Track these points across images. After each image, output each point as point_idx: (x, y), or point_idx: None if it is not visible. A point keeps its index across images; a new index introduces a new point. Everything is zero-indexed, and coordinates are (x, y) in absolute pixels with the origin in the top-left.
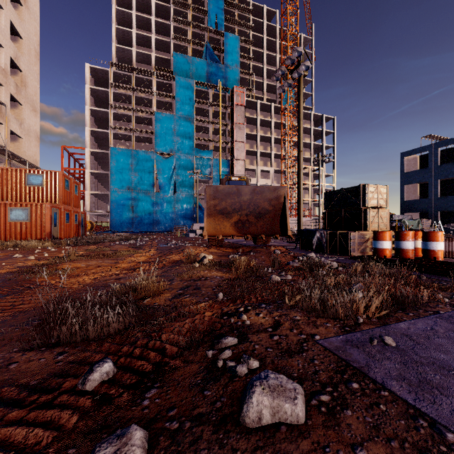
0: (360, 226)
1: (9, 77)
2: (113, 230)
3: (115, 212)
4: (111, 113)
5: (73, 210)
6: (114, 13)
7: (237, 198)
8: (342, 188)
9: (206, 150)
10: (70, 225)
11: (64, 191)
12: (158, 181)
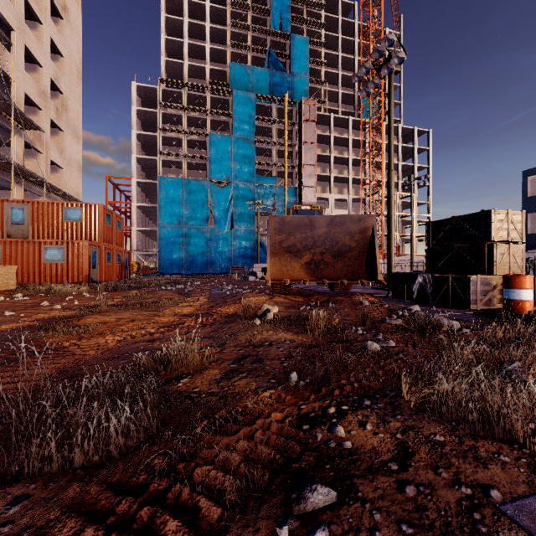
0: (482, 268)
1: (49, 100)
2: (161, 271)
3: (164, 251)
4: (159, 137)
5: (115, 249)
6: (163, 22)
7: (310, 232)
8: (454, 216)
9: (269, 177)
10: (112, 267)
11: (105, 227)
12: (213, 214)
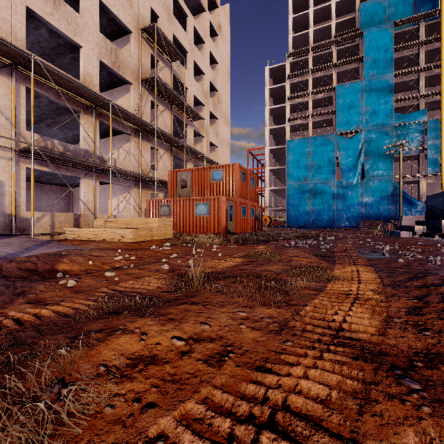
0: None
1: (209, 98)
2: (289, 224)
3: (291, 206)
4: (287, 106)
5: (249, 204)
6: (290, 5)
7: None
8: None
9: (414, 112)
10: (246, 220)
11: (241, 184)
12: (339, 167)
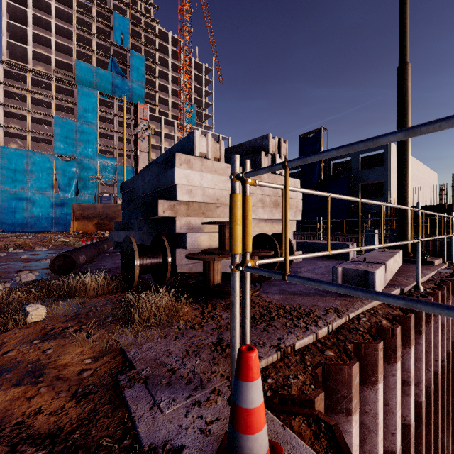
0: None
1: None
2: (3, 229)
3: (6, 212)
4: (0, 110)
5: None
6: (5, 7)
7: (95, 210)
8: None
9: (110, 157)
10: None
11: None
12: (58, 182)
